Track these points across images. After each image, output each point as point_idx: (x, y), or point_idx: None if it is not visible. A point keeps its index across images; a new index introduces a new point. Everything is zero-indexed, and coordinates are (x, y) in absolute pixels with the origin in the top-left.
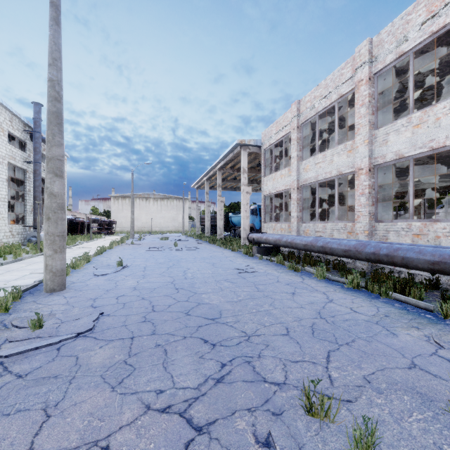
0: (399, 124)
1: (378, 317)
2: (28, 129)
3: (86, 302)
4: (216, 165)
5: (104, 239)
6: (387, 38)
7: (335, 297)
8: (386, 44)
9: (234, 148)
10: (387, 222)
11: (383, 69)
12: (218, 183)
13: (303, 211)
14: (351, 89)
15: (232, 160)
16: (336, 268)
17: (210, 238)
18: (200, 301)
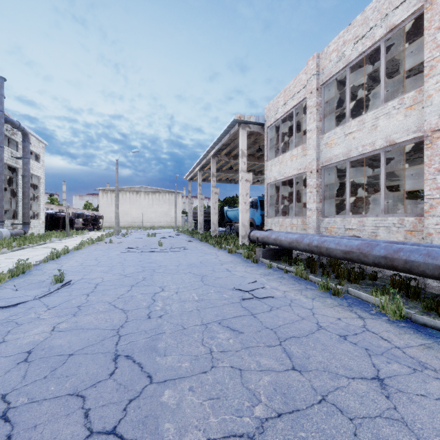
0: None
1: None
2: None
3: None
4: (210, 151)
5: (84, 236)
6: None
7: None
8: None
9: (231, 127)
10: None
11: None
12: (212, 172)
13: (324, 202)
14: (412, 12)
15: (228, 145)
16: (396, 288)
17: (203, 234)
18: (149, 439)
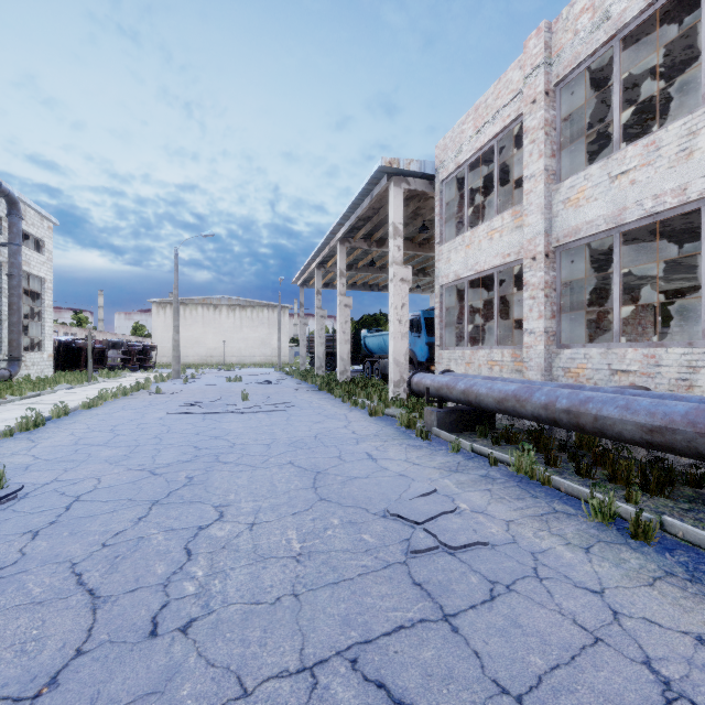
0: None
1: None
2: None
3: None
4: (336, 232)
5: (119, 380)
6: None
7: None
8: None
9: (373, 184)
10: None
11: None
12: (339, 269)
13: (561, 317)
14: None
15: (368, 219)
16: None
17: (324, 378)
18: None
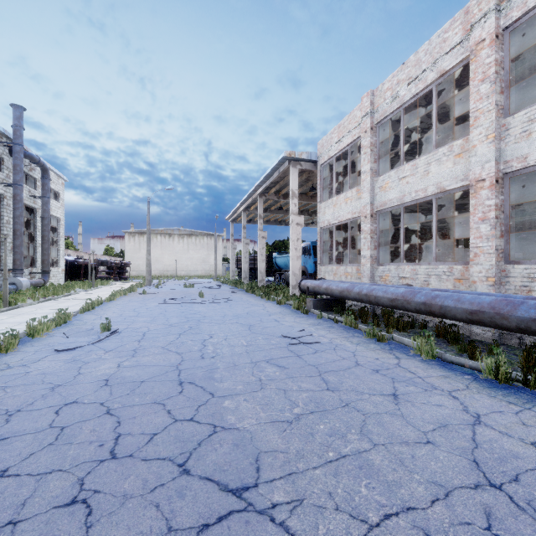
0: None
1: None
2: (6, 141)
3: None
4: (256, 190)
5: (111, 286)
6: None
7: (478, 406)
8: None
9: (280, 165)
10: (529, 264)
11: (521, 19)
12: (258, 214)
13: (379, 249)
14: (461, 60)
15: (277, 183)
16: (441, 335)
17: (248, 284)
18: (218, 422)
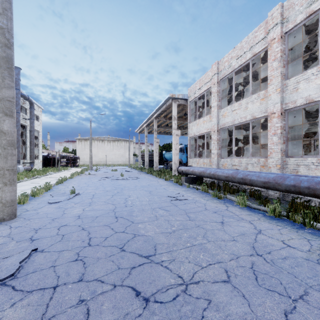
0: (309, 73)
1: (316, 254)
2: None
3: (27, 234)
4: (153, 115)
5: (69, 170)
6: (297, 1)
7: (261, 226)
8: (296, 6)
9: (167, 101)
10: (297, 157)
11: (293, 28)
12: (154, 129)
13: (221, 149)
14: (263, 48)
15: (165, 111)
16: (252, 196)
17: (148, 169)
18: (136, 233)
